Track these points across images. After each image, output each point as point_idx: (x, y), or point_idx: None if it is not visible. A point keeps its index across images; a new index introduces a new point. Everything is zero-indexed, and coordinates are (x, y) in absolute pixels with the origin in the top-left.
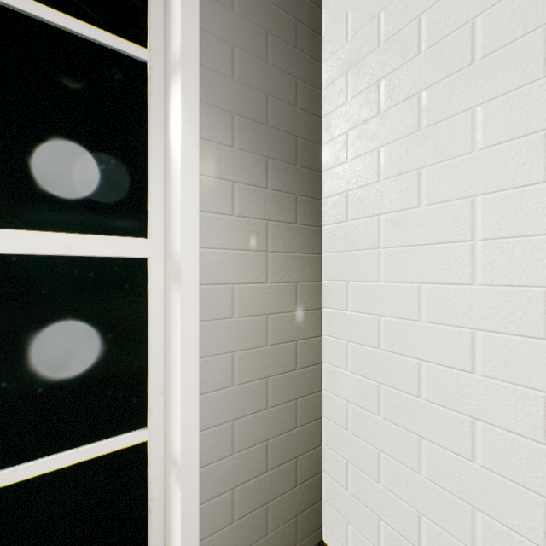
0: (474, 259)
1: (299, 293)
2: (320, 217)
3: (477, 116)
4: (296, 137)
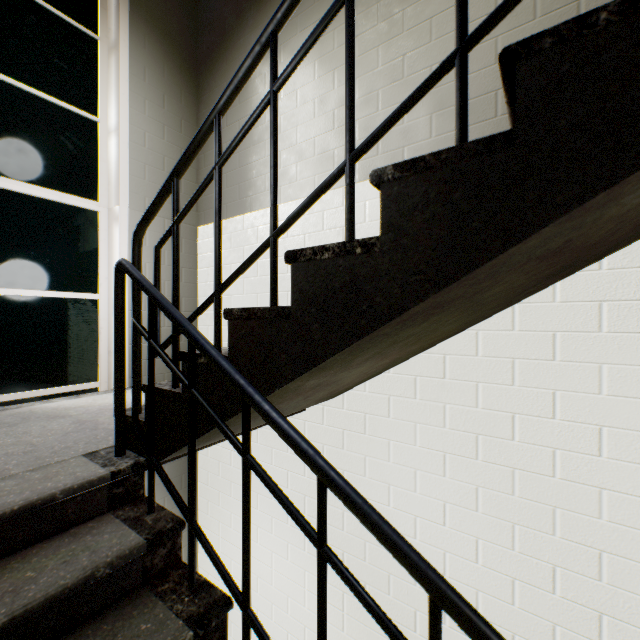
0: None
1: (184, 552)
2: (197, 505)
3: None
4: (182, 475)
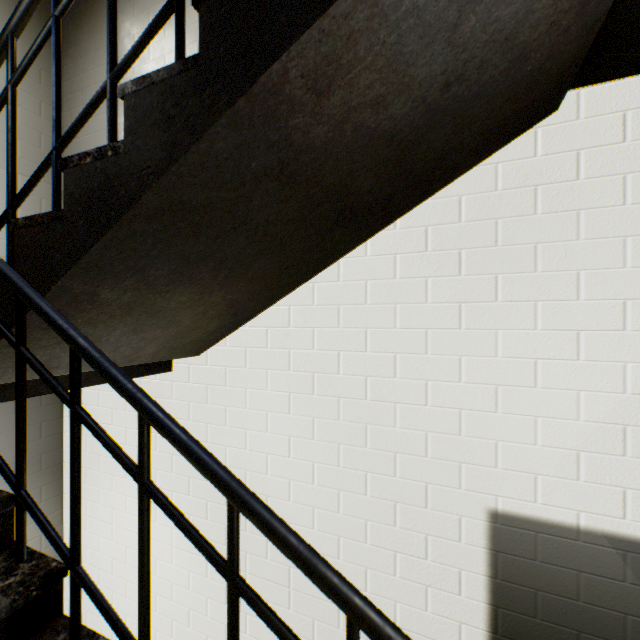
0: (113, 531)
1: (45, 539)
2: (62, 488)
3: (114, 479)
4: (42, 455)
